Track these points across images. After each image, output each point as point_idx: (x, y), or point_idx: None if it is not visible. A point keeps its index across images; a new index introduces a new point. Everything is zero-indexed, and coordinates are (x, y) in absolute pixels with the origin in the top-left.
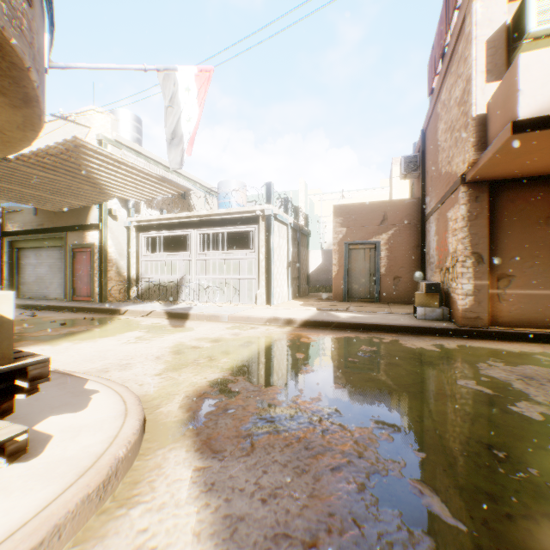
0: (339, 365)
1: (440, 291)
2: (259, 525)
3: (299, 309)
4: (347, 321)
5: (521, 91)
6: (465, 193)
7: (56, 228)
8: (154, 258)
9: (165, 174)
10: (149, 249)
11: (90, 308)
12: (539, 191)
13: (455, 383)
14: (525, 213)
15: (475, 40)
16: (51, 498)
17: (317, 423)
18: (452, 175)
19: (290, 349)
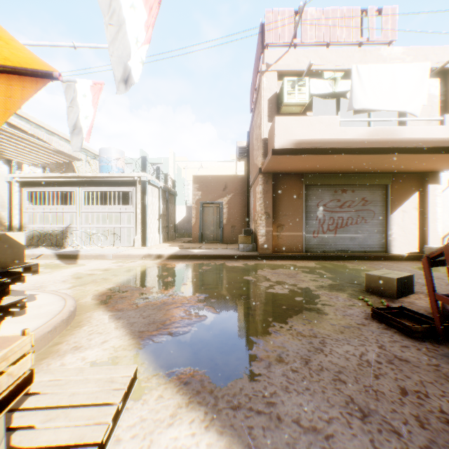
0: (188, 276)
1: (253, 234)
2: (142, 323)
3: (167, 249)
4: (197, 254)
5: (276, 135)
6: (262, 179)
7: None
8: (39, 210)
9: (50, 138)
10: (32, 202)
11: None
12: (296, 180)
13: (243, 278)
14: (290, 191)
15: (263, 97)
16: (47, 321)
17: (171, 297)
18: (257, 167)
19: (159, 271)
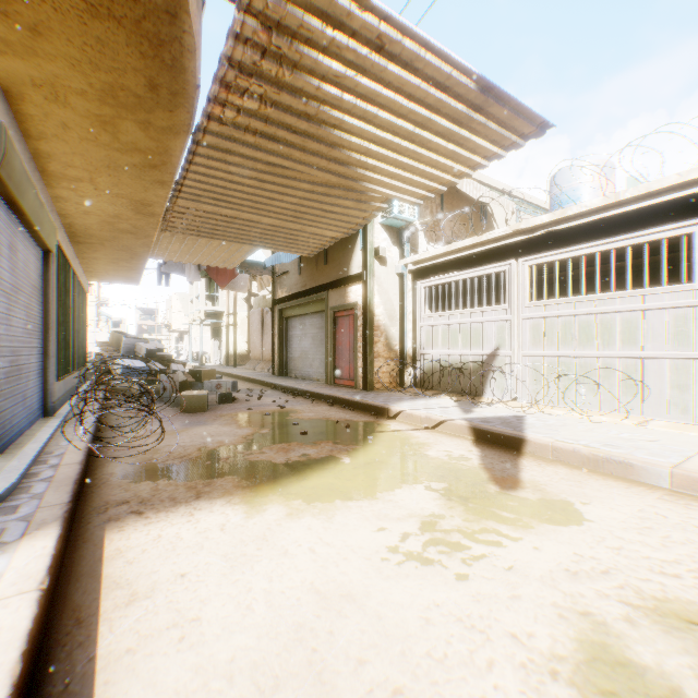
0: None
1: None
2: None
3: None
4: None
5: None
6: None
7: (316, 287)
8: (439, 320)
9: None
10: (430, 308)
11: (348, 401)
12: None
13: None
14: None
15: None
16: None
17: None
18: None
19: None
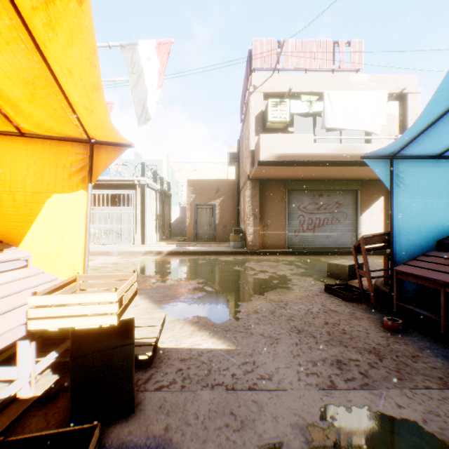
0: (187, 267)
1: (242, 233)
2: (159, 296)
3: (165, 246)
4: (193, 251)
5: (261, 149)
6: (250, 184)
7: None
8: None
9: None
10: None
11: None
12: (279, 186)
13: (233, 268)
14: (274, 196)
15: (251, 115)
16: None
17: (176, 281)
18: (246, 173)
19: (161, 264)
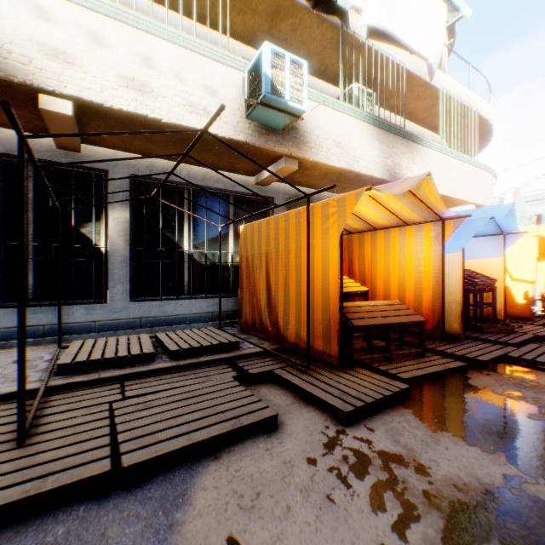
0: None
1: None
2: None
3: None
4: None
5: None
6: None
7: None
8: None
9: None
10: None
11: None
12: None
13: None
14: None
15: None
16: None
17: None
18: None
19: None
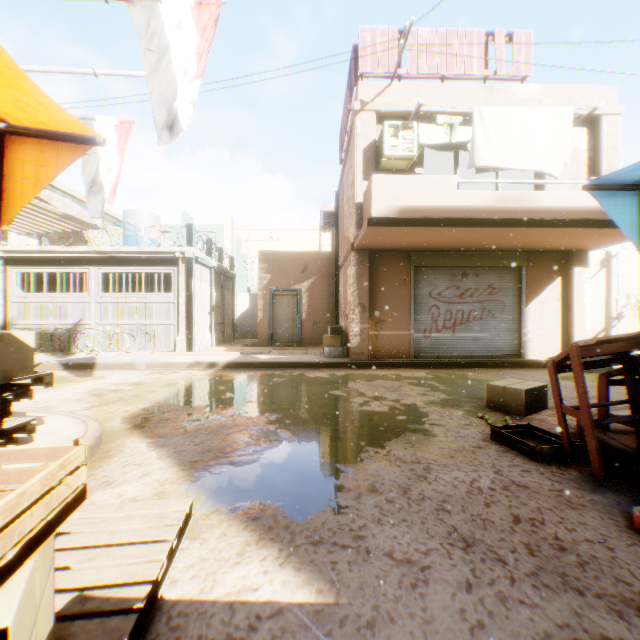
0: (253, 391)
1: (343, 334)
2: (194, 451)
3: (222, 354)
4: (266, 361)
5: (373, 199)
6: (355, 257)
7: None
8: (34, 299)
9: (50, 195)
10: (23, 287)
11: None
12: (401, 260)
13: (328, 393)
14: (393, 275)
15: (357, 147)
16: None
17: (231, 418)
18: (349, 241)
19: (212, 384)
